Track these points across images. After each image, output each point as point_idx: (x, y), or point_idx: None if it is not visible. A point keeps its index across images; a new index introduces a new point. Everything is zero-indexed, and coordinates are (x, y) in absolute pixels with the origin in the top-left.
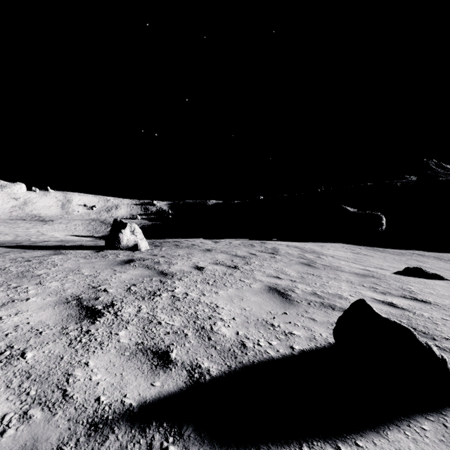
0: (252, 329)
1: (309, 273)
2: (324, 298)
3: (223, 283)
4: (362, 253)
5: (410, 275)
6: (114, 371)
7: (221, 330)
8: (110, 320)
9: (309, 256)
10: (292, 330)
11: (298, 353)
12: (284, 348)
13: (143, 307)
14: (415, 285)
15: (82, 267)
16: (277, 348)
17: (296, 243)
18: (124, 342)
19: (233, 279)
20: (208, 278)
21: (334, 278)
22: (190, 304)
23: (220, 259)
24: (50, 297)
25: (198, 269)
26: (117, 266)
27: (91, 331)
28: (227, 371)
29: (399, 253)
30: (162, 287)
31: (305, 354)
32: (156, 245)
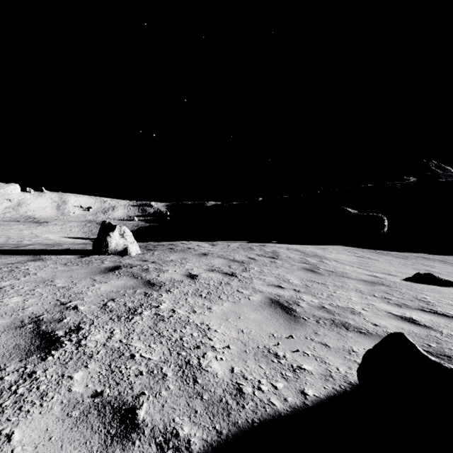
0: (250, 362)
1: (313, 281)
2: (334, 313)
3: (218, 294)
4: (366, 256)
5: (421, 281)
6: (46, 451)
7: (211, 366)
8: (68, 354)
9: (311, 261)
10: (301, 362)
11: (312, 403)
12: (293, 394)
13: (116, 332)
14: (429, 294)
15: (57, 276)
16: (284, 394)
17: (296, 246)
18: (77, 392)
19: (229, 290)
20: (201, 288)
21: (341, 286)
22: (175, 326)
23: (216, 265)
24: (3, 318)
25: (191, 278)
26: (99, 275)
27: (36, 373)
28: (215, 442)
29: (403, 256)
30: (145, 302)
31: (322, 404)
32: (149, 249)
